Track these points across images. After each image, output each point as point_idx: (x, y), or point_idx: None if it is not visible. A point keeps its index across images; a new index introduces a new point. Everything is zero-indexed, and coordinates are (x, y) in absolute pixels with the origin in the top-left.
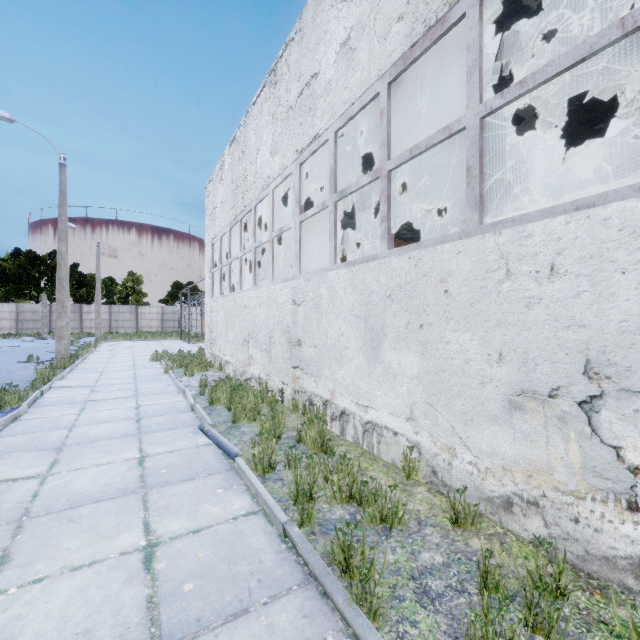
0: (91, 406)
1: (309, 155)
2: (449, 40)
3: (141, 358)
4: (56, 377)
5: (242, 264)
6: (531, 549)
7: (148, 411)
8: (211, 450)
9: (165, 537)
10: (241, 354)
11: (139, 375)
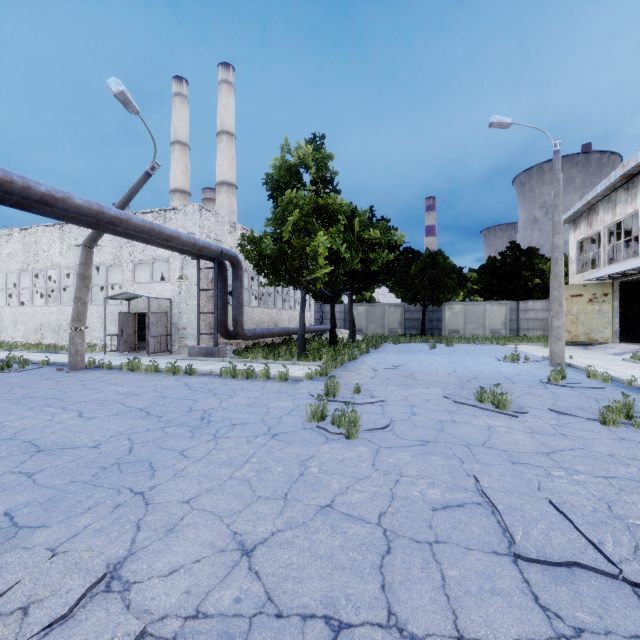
0: None
1: None
2: None
3: None
4: None
5: None
6: None
7: None
8: None
9: None
10: None
11: None
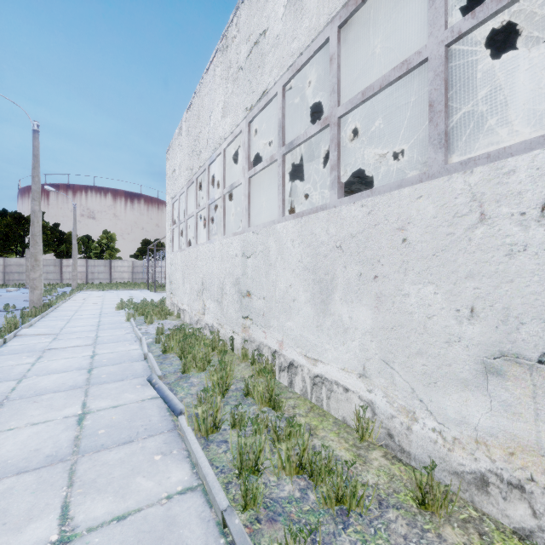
0: (48, 355)
1: (258, 111)
2: None
3: (109, 306)
4: (23, 325)
5: (197, 220)
6: (517, 544)
7: (102, 360)
8: (156, 405)
9: (83, 527)
10: (196, 303)
11: (103, 323)
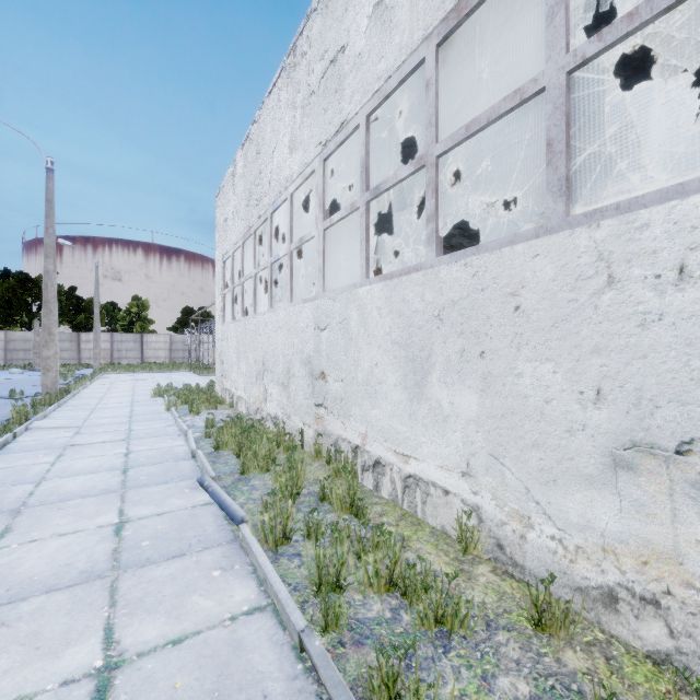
0: (71, 452)
1: (335, 147)
2: (505, 7)
3: (142, 393)
4: (36, 416)
5: (256, 283)
6: (651, 669)
7: (139, 459)
8: (211, 512)
9: (132, 652)
10: (255, 389)
11: (136, 413)
